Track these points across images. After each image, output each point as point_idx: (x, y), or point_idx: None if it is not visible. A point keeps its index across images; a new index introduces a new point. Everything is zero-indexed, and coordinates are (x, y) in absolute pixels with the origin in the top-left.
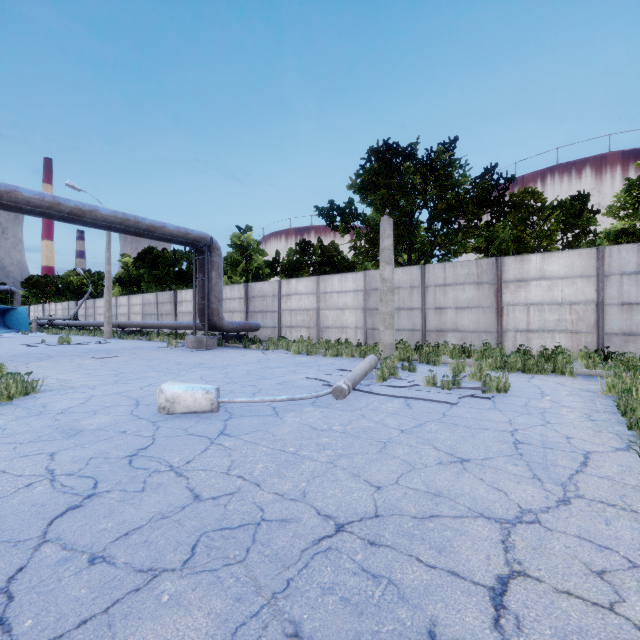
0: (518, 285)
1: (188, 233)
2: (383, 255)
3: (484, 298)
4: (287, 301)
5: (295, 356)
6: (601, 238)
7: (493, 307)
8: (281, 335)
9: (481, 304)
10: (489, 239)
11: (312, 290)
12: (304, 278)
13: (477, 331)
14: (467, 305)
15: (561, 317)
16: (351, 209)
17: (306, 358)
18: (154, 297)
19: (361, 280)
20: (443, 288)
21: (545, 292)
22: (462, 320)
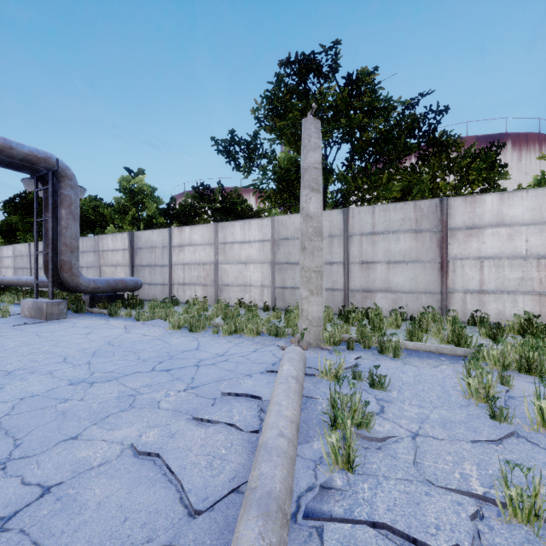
0: (468, 233)
1: (10, 147)
2: (307, 177)
3: (424, 250)
4: (179, 253)
5: (171, 334)
6: (531, 186)
7: (436, 261)
8: (172, 294)
9: (420, 257)
10: (405, 188)
11: (209, 240)
12: (199, 225)
13: (415, 291)
14: (402, 259)
15: (526, 274)
16: (256, 143)
17: (185, 339)
18: (26, 248)
19: (268, 228)
20: (371, 237)
21: (504, 242)
22: (395, 277)
